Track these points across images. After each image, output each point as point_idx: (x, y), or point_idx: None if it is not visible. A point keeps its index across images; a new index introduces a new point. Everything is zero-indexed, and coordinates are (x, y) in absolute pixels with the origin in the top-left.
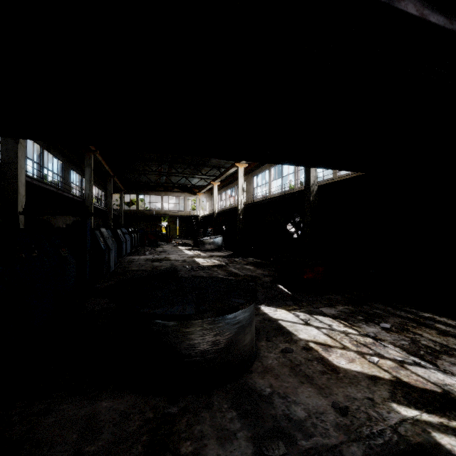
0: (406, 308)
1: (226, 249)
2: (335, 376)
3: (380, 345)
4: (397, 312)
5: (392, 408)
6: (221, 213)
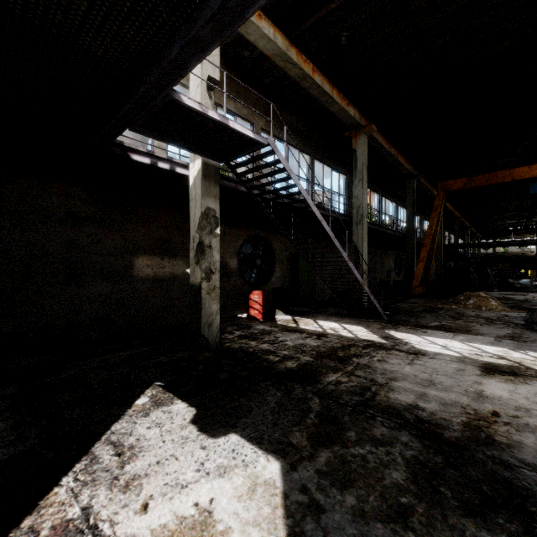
0: None
1: None
2: None
3: None
4: None
5: None
6: None
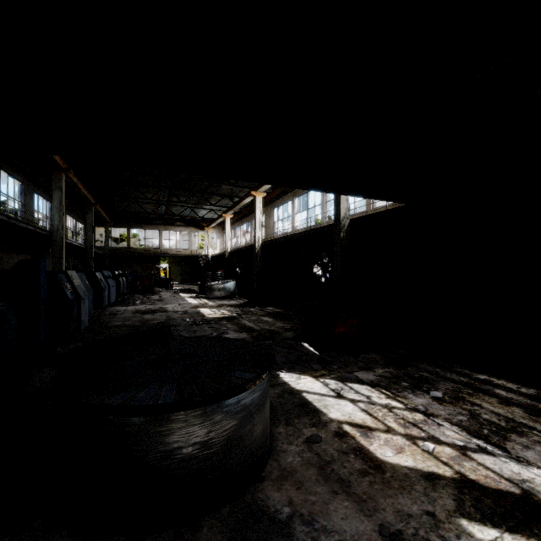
0: (457, 368)
1: (240, 297)
2: (380, 478)
3: (433, 423)
4: (447, 374)
5: (463, 528)
6: (234, 252)
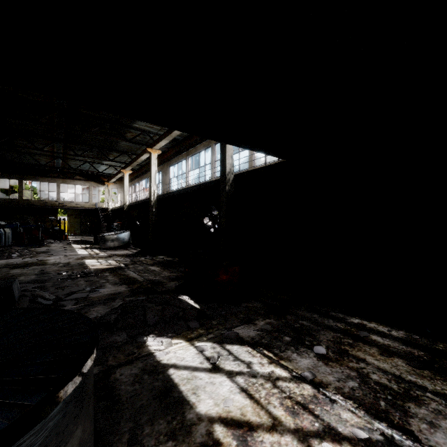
0: (332, 312)
1: (135, 246)
2: None
3: (325, 399)
4: (325, 321)
5: None
6: (134, 206)
